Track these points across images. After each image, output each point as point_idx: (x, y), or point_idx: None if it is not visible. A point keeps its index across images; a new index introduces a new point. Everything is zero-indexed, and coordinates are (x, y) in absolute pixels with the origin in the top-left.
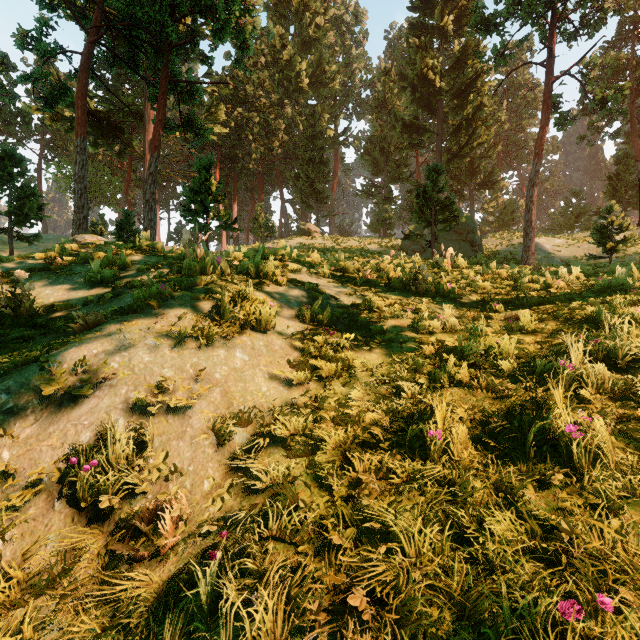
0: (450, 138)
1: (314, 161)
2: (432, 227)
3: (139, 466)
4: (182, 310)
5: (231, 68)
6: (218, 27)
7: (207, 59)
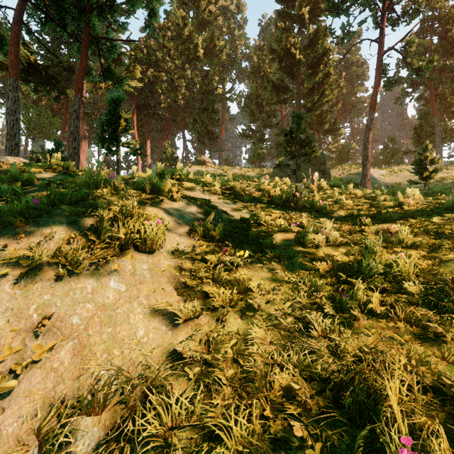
0: (306, 96)
1: (208, 110)
2: (296, 159)
3: None
4: (53, 228)
5: (145, 39)
6: None
7: (123, 24)
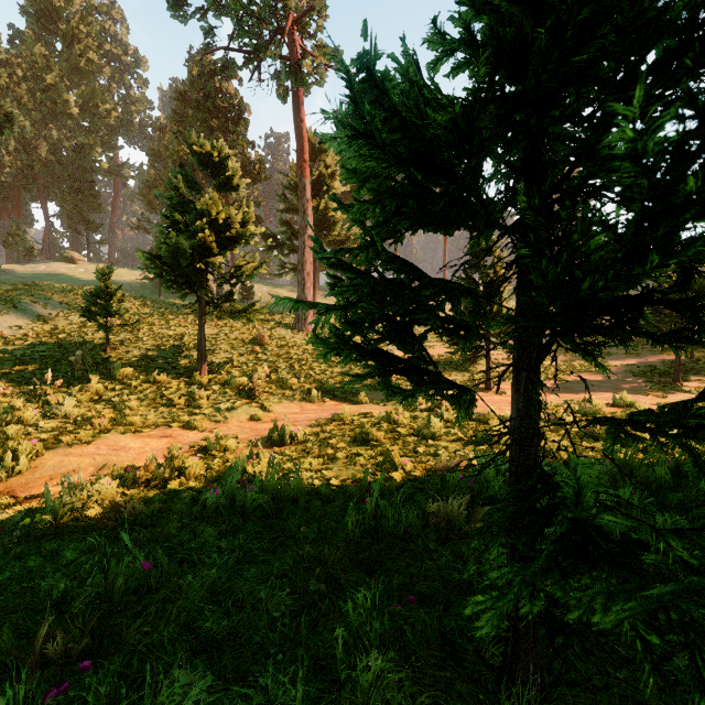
0: None
1: (83, 192)
2: None
3: None
4: None
5: None
6: None
7: None
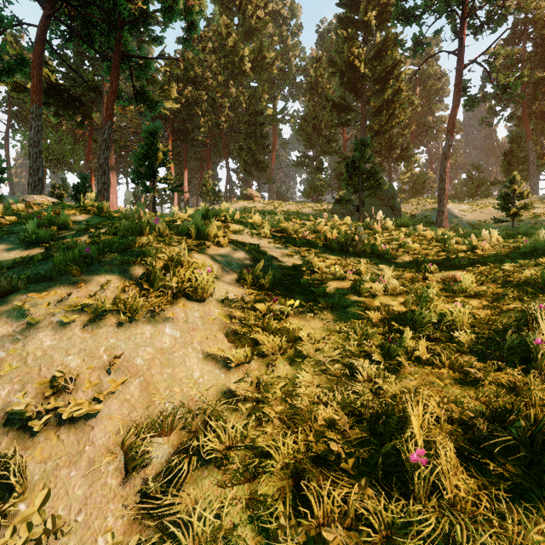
0: (372, 117)
1: (255, 135)
2: (359, 193)
3: (2, 519)
4: (107, 276)
5: (182, 51)
6: (167, 6)
7: (158, 38)
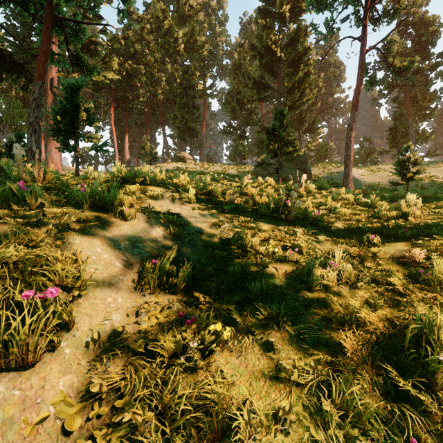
0: (286, 95)
1: (188, 106)
2: (279, 157)
3: None
4: None
5: (123, 30)
6: None
7: (94, 7)
